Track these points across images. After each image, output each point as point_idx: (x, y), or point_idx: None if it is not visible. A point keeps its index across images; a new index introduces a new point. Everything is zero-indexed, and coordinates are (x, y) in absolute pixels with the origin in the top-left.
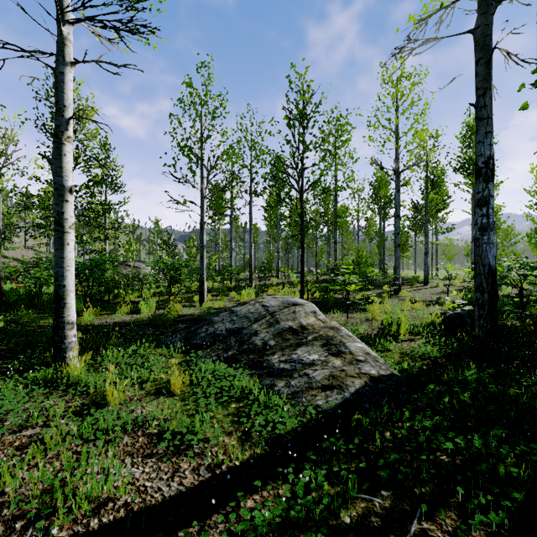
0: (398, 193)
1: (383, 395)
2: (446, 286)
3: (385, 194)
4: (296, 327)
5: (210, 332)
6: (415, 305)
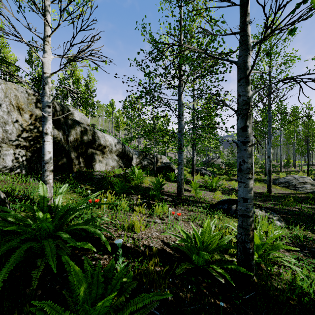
0: None
1: None
2: None
3: None
4: (304, 182)
5: (279, 181)
6: None
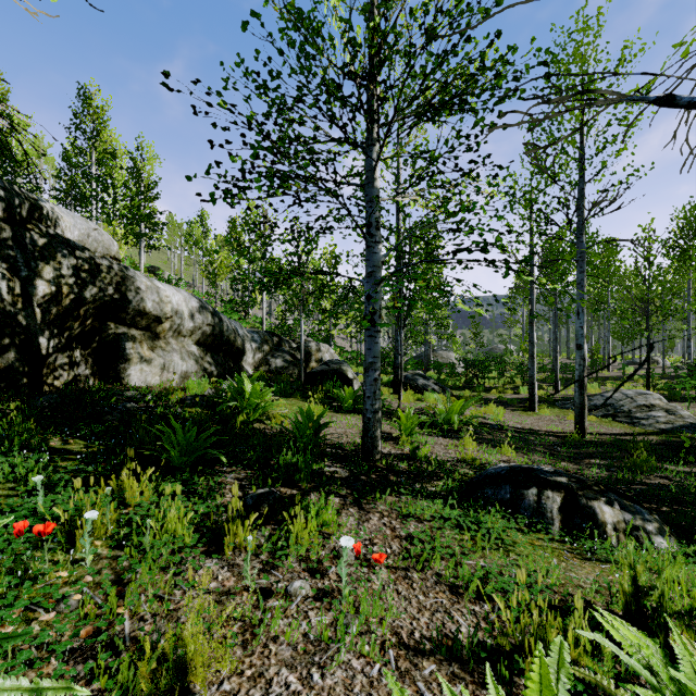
0: None
1: (693, 428)
2: None
3: None
4: (648, 405)
5: (592, 404)
6: None
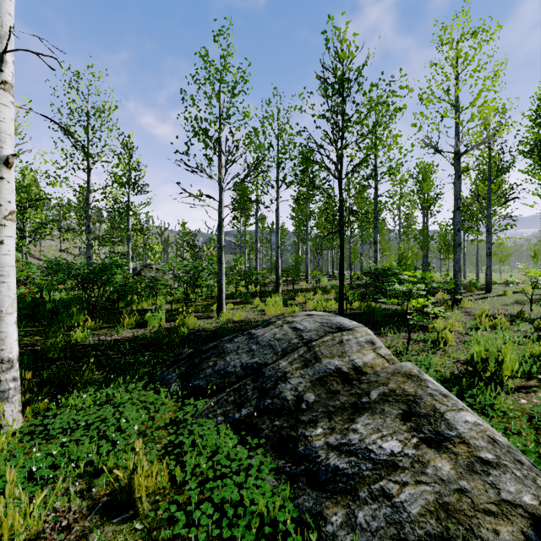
0: (458, 180)
1: None
2: (516, 294)
3: (430, 187)
4: (347, 369)
5: (218, 368)
6: (494, 323)
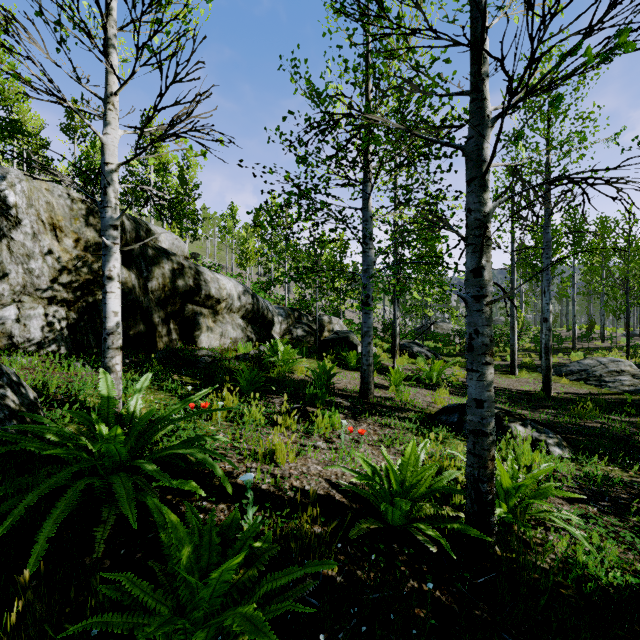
0: None
1: None
2: None
3: None
4: (618, 370)
5: (568, 370)
6: None
